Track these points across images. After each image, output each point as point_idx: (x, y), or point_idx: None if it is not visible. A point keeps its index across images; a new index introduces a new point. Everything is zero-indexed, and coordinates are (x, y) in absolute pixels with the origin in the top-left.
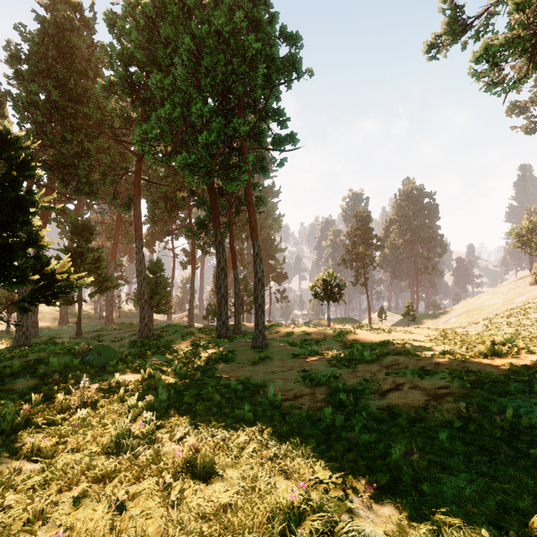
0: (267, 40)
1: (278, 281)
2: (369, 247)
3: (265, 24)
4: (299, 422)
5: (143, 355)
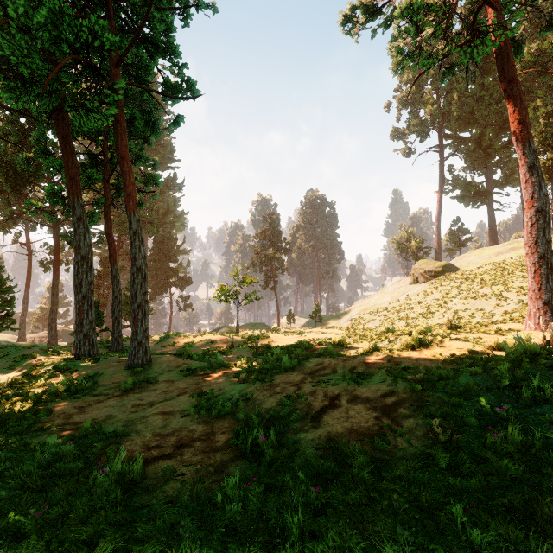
0: None
1: (181, 286)
2: (278, 250)
3: None
4: (169, 525)
5: None
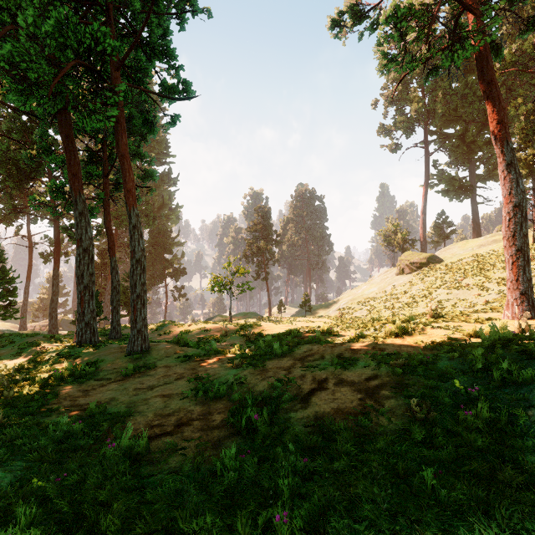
0: None
1: (176, 277)
2: (269, 242)
3: None
4: (174, 491)
5: None
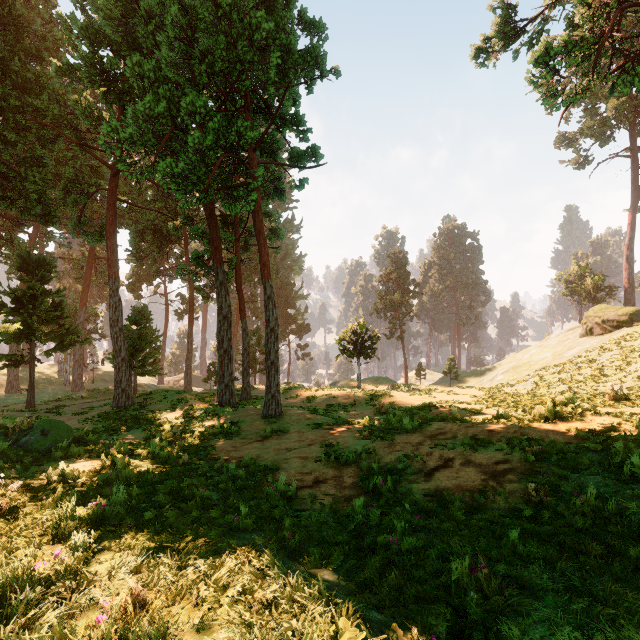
0: (282, 26)
1: (299, 334)
2: (406, 293)
3: (280, 5)
4: (319, 521)
5: (114, 431)
